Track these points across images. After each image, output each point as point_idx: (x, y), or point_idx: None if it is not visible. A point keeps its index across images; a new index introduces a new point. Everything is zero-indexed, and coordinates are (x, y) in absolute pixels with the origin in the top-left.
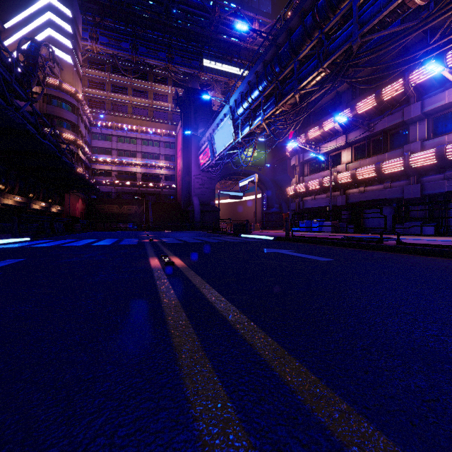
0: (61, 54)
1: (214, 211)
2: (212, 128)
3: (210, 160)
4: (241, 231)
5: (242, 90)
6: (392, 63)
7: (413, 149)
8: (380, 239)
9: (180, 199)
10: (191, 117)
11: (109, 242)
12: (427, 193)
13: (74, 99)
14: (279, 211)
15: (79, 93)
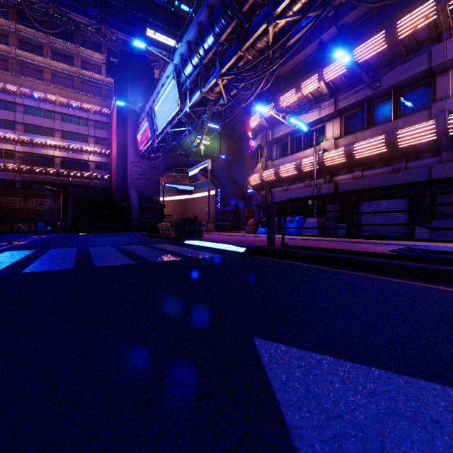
0: None
1: (158, 208)
2: (152, 99)
3: (150, 141)
4: (186, 234)
5: (190, 37)
6: None
7: (449, 108)
8: None
9: (115, 193)
10: (127, 89)
11: None
12: None
13: None
14: (235, 209)
15: None
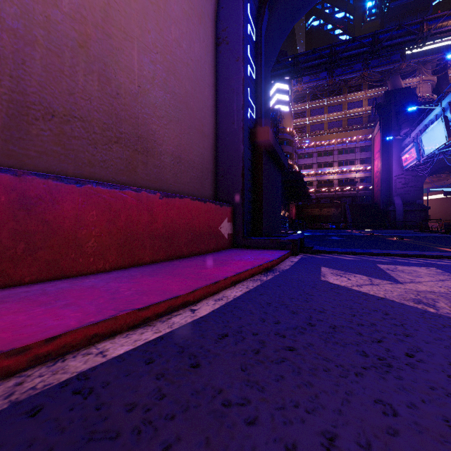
0: (282, 108)
1: (421, 210)
2: (418, 129)
3: (415, 161)
4: None
5: None
6: None
7: None
8: None
9: (378, 199)
10: (391, 119)
11: (348, 234)
12: None
13: (290, 135)
14: None
15: (294, 131)
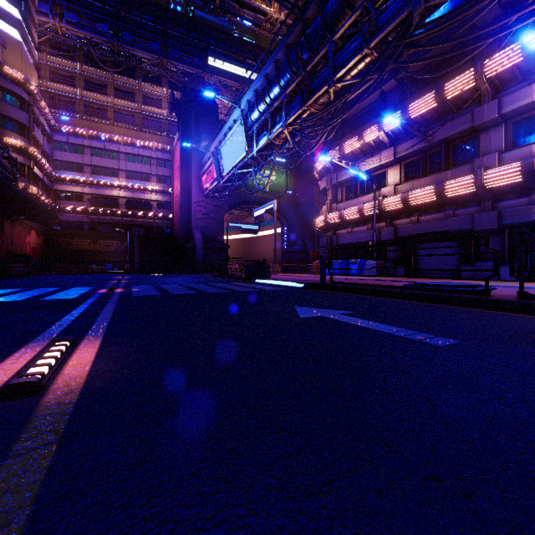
0: (2, 25)
1: (221, 248)
2: (218, 140)
3: (215, 182)
4: (256, 274)
5: (257, 86)
6: (469, 36)
7: (487, 164)
8: (485, 289)
9: (177, 233)
10: (191, 127)
11: (29, 295)
12: (507, 222)
13: (24, 90)
14: (303, 249)
15: (31, 83)
